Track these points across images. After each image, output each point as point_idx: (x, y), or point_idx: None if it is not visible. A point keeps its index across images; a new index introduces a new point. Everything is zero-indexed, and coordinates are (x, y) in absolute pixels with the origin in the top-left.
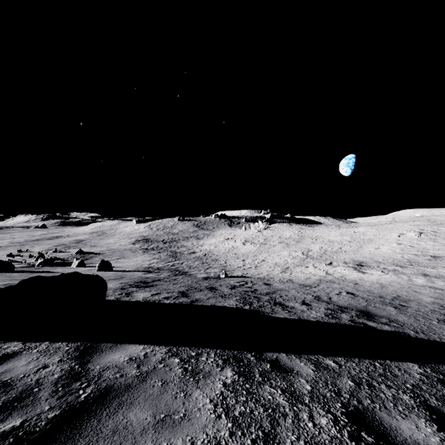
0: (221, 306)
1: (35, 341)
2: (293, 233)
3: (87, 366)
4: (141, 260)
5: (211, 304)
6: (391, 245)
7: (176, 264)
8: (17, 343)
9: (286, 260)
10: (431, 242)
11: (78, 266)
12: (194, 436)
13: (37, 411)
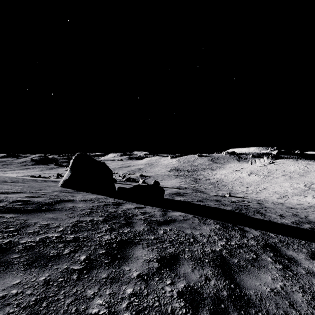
0: (221, 208)
1: (147, 205)
2: (298, 168)
3: (167, 214)
4: (174, 182)
5: (216, 206)
6: None
7: (196, 186)
8: (142, 205)
9: (286, 190)
10: None
11: (142, 183)
12: (202, 232)
13: (158, 218)
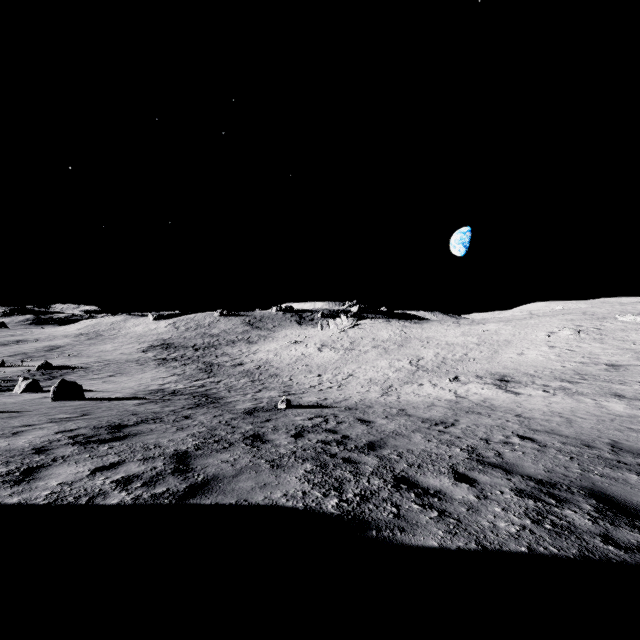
0: (263, 505)
1: None
2: (393, 334)
3: None
4: (150, 378)
5: (239, 497)
6: (540, 349)
7: (208, 384)
8: None
9: (387, 374)
10: (597, 343)
11: (25, 391)
12: None
13: None
